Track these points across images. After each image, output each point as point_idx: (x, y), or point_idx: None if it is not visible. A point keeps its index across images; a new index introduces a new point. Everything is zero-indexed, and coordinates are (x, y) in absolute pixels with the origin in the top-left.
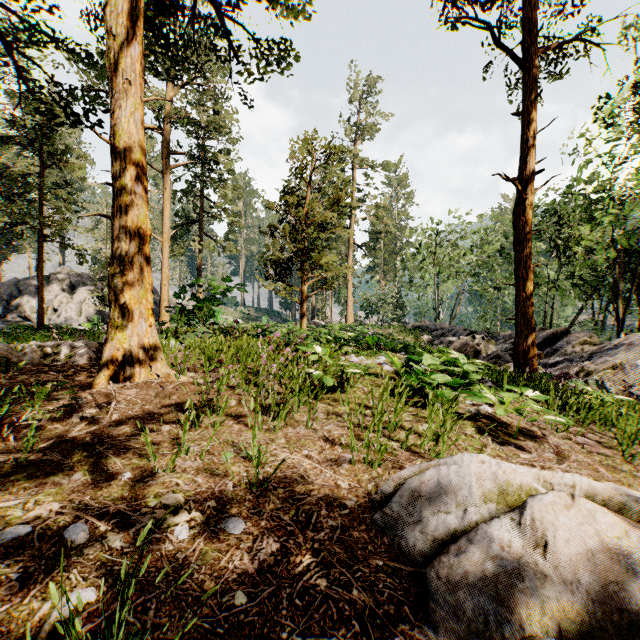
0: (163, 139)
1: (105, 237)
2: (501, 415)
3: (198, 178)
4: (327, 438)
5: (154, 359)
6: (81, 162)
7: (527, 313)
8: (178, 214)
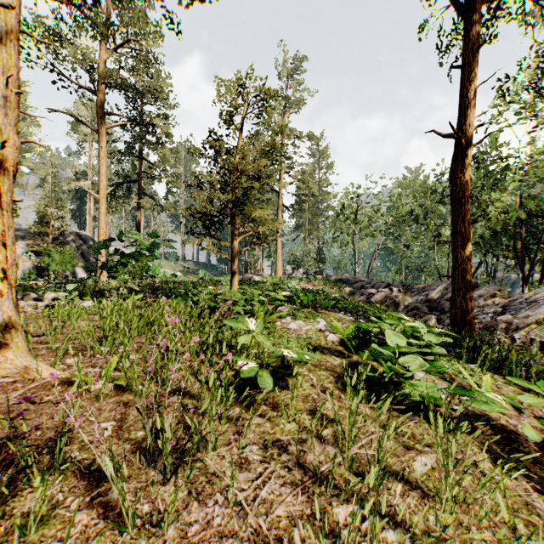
0: (100, 99)
1: (50, 195)
2: (535, 440)
3: (136, 139)
4: (266, 540)
5: (3, 346)
6: (27, 124)
7: (465, 270)
8: (117, 173)
